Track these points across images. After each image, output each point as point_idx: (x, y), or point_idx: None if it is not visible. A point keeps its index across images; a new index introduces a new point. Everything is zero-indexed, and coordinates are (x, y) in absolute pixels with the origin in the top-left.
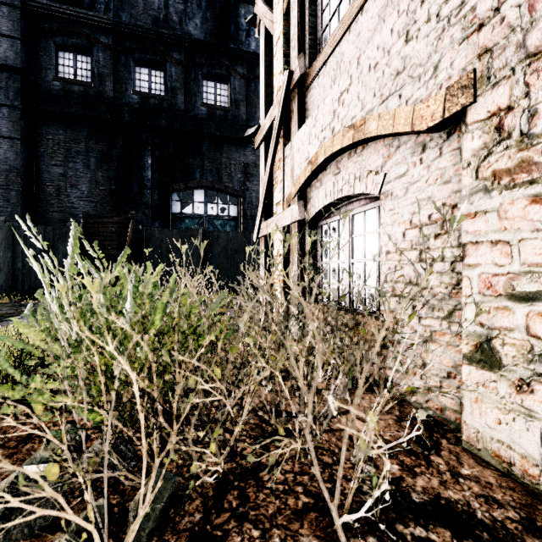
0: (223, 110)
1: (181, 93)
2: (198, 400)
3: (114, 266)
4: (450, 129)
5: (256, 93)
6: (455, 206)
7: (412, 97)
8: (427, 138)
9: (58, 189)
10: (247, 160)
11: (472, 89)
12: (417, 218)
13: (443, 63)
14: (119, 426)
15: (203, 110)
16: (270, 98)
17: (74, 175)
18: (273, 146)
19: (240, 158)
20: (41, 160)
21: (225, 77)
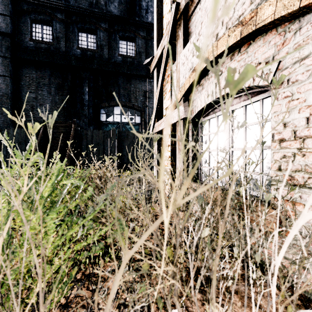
0: (132, 58)
1: (106, 48)
2: None
3: (24, 154)
4: None
5: (151, 48)
6: None
7: None
8: None
9: (32, 106)
10: (146, 88)
11: None
12: None
13: None
14: None
15: (119, 58)
16: (161, 37)
17: (42, 98)
18: (163, 66)
19: (141, 87)
20: (22, 89)
21: (133, 38)
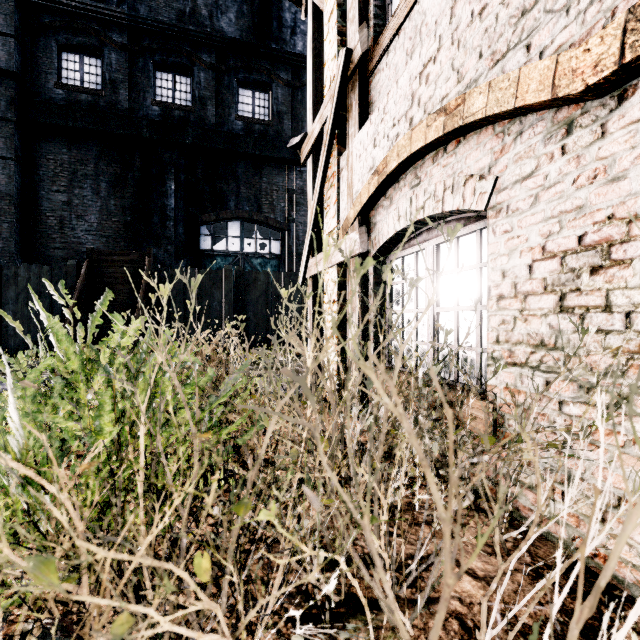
0: (264, 124)
1: (212, 104)
2: None
3: (91, 317)
4: (625, 89)
5: (303, 104)
6: (635, 218)
7: (551, 44)
8: (575, 111)
9: (61, 220)
10: (292, 185)
11: None
12: (555, 243)
13: None
14: None
15: (239, 124)
16: (320, 97)
17: (81, 204)
18: (324, 156)
19: (283, 183)
20: (41, 185)
21: (266, 84)
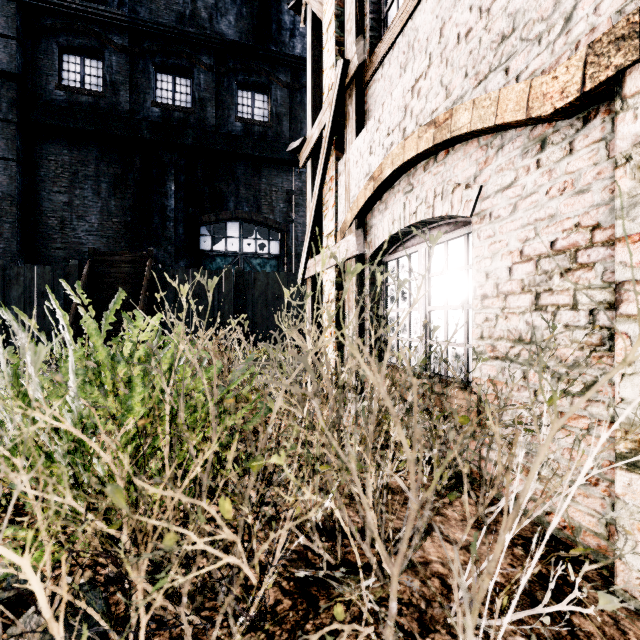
0: (263, 126)
1: (212, 105)
2: (180, 581)
3: (105, 316)
4: (589, 113)
5: (302, 106)
6: (596, 226)
7: (526, 69)
8: (548, 129)
9: (62, 221)
10: (291, 186)
11: (636, 39)
12: (531, 247)
13: (581, 10)
14: (60, 594)
15: (238, 126)
16: (319, 103)
17: (82, 204)
18: (322, 161)
19: (282, 184)
20: (42, 186)
21: (265, 86)
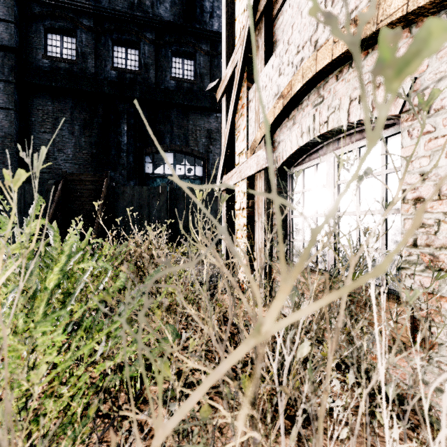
0: (190, 83)
1: (153, 68)
2: None
3: (25, 221)
4: None
5: (218, 68)
6: None
7: None
8: None
9: (47, 153)
10: (211, 126)
11: None
12: None
13: None
14: None
15: (172, 83)
16: (232, 49)
17: (61, 141)
18: (235, 91)
19: (204, 125)
20: (33, 128)
21: (191, 54)
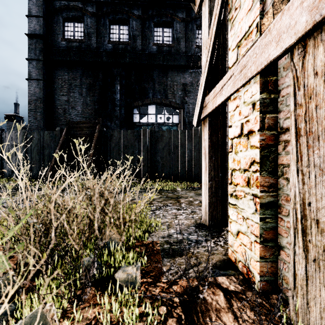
0: (168, 46)
1: (139, 38)
2: None
3: None
4: None
5: (192, 31)
6: None
7: None
8: None
9: (64, 110)
10: (186, 81)
11: None
12: None
13: None
14: None
15: (154, 48)
16: None
17: (73, 101)
18: None
19: (180, 80)
20: (55, 92)
21: (170, 22)
